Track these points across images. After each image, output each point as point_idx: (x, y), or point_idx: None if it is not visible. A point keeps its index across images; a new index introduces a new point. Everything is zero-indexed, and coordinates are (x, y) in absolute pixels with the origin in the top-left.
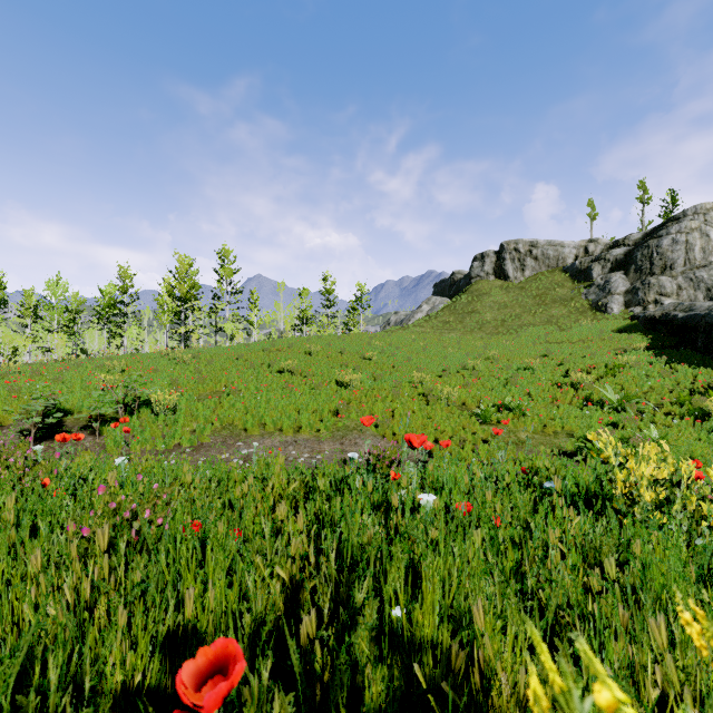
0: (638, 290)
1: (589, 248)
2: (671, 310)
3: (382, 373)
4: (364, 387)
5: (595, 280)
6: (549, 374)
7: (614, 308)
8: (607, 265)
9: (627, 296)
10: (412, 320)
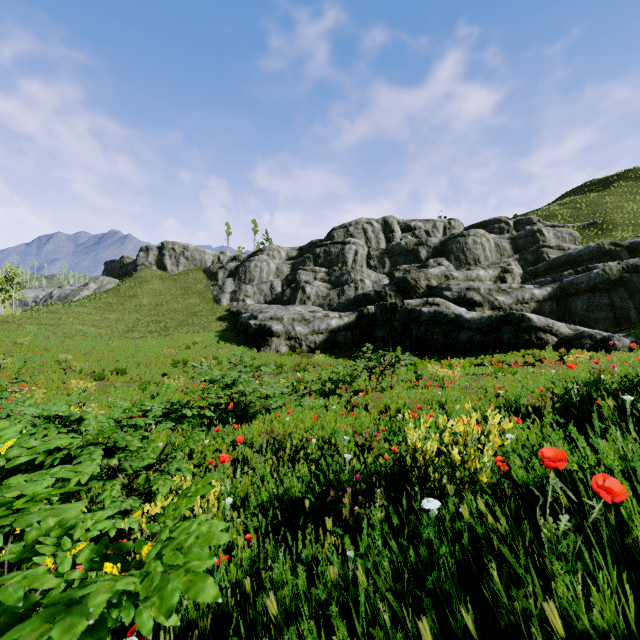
0: (237, 292)
1: (221, 258)
2: (241, 308)
3: (33, 356)
4: (15, 367)
5: (219, 281)
6: (160, 349)
7: (224, 301)
8: (226, 272)
9: (232, 295)
10: (78, 296)
